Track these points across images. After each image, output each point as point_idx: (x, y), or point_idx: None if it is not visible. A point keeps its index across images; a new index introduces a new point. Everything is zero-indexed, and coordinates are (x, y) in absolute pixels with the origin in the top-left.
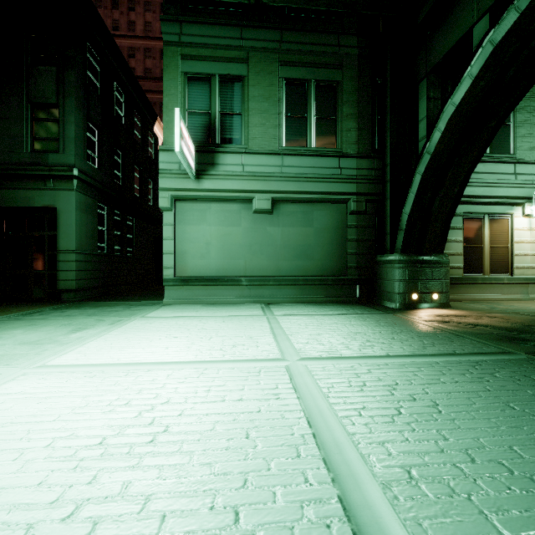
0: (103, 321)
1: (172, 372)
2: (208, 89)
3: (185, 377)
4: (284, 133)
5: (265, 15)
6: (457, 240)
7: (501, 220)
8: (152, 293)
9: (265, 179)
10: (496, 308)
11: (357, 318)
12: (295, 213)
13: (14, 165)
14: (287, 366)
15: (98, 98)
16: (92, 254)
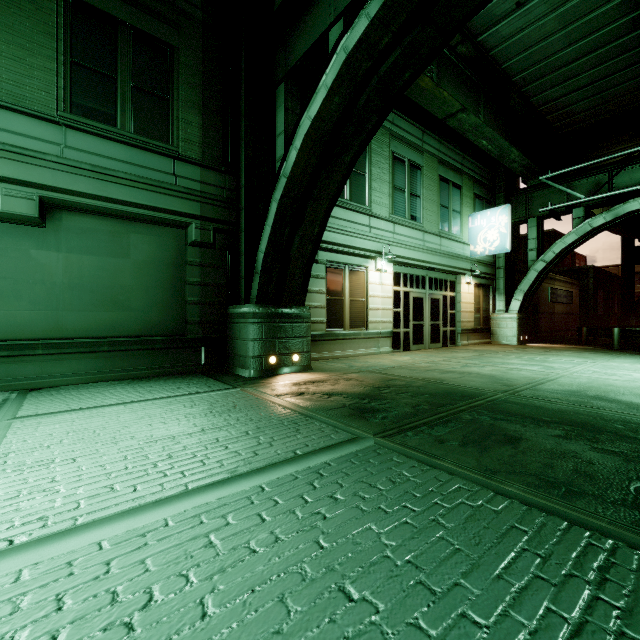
0: None
1: None
2: None
3: None
4: (70, 89)
5: None
6: (321, 291)
7: (359, 272)
8: None
9: (23, 159)
10: (354, 366)
11: (182, 404)
12: (94, 232)
13: None
14: None
15: None
16: None
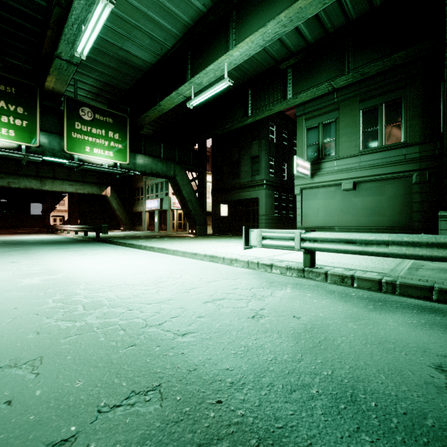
0: None
1: None
2: (317, 131)
3: None
4: (362, 142)
5: None
6: None
7: None
8: None
9: (348, 171)
10: None
11: None
12: (371, 188)
13: (246, 183)
14: None
15: (274, 144)
16: (271, 216)
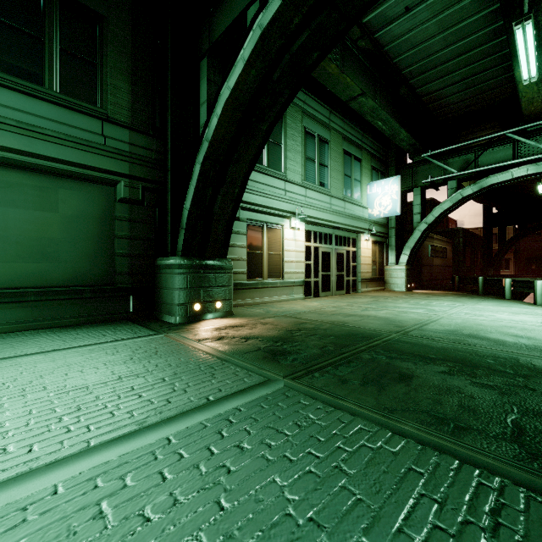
0: None
1: None
2: None
3: None
4: None
5: None
6: (242, 245)
7: (276, 229)
8: None
9: None
10: (271, 311)
11: (104, 351)
12: (21, 186)
13: None
14: None
15: None
16: None
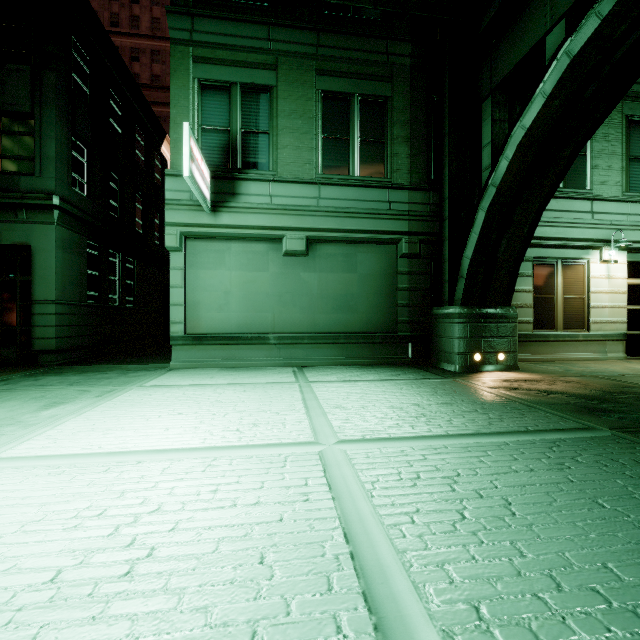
0: (88, 392)
1: (170, 464)
2: (227, 101)
3: (186, 471)
4: (322, 157)
5: (298, 12)
6: (526, 289)
7: (575, 266)
8: (158, 354)
9: (298, 213)
10: (571, 370)
11: (409, 385)
12: (335, 256)
13: None
14: (322, 452)
15: (87, 107)
16: (79, 305)
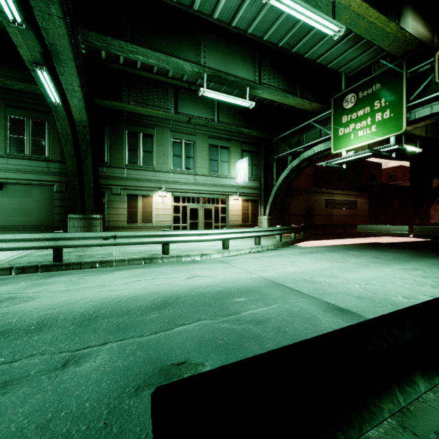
0: None
1: None
2: None
3: None
4: (9, 145)
5: None
6: (123, 207)
7: (148, 198)
8: None
9: None
10: None
11: None
12: (19, 190)
13: None
14: None
15: None
16: None
